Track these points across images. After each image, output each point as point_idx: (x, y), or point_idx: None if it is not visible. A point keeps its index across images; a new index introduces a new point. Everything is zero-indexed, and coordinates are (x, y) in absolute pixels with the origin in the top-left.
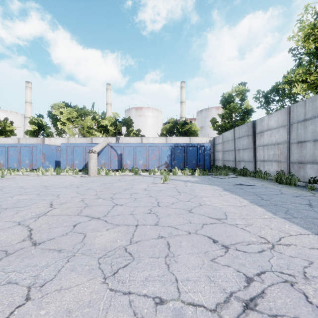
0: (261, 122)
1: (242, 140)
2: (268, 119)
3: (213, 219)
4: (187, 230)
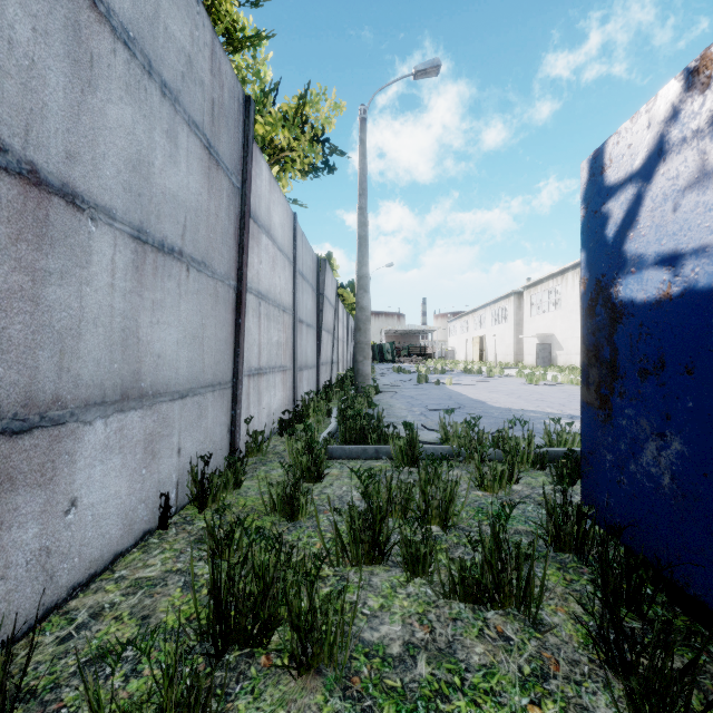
0: (254, 164)
1: (152, 121)
2: (271, 189)
3: (496, 392)
4: (508, 390)
